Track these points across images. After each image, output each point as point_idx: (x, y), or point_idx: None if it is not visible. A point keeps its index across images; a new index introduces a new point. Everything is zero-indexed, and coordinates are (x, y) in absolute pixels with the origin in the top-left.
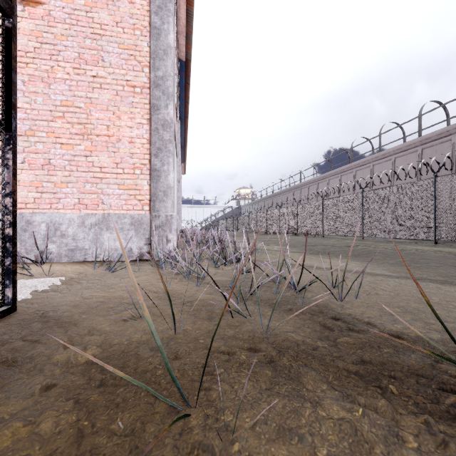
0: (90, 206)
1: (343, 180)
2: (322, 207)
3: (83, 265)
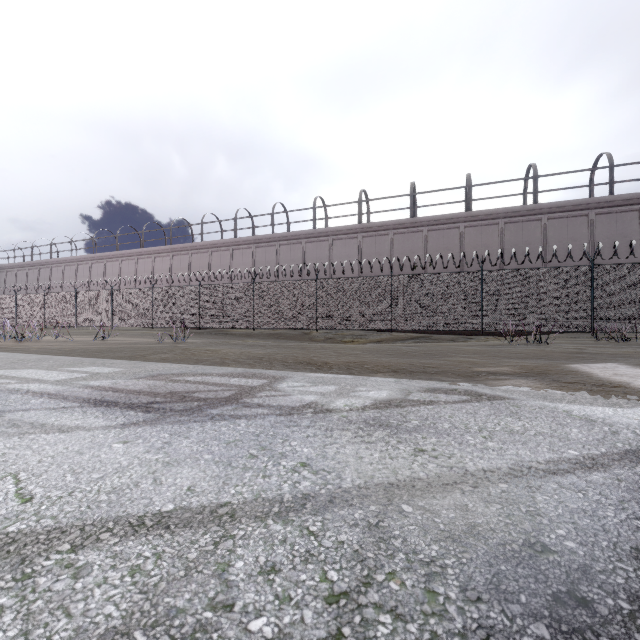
0: None
1: (108, 267)
2: (76, 299)
3: None
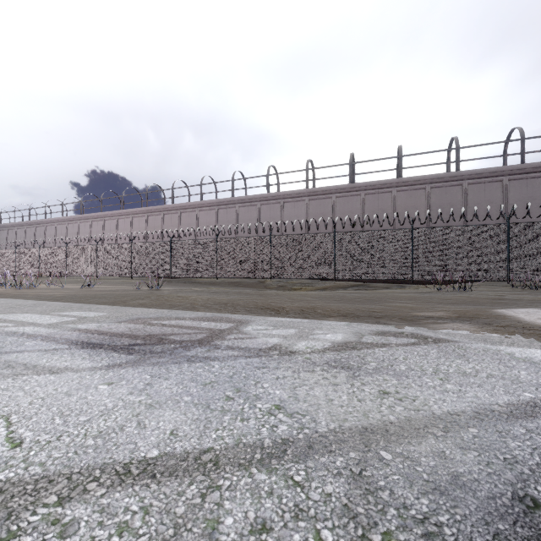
0: None
1: (94, 226)
2: (66, 252)
3: None
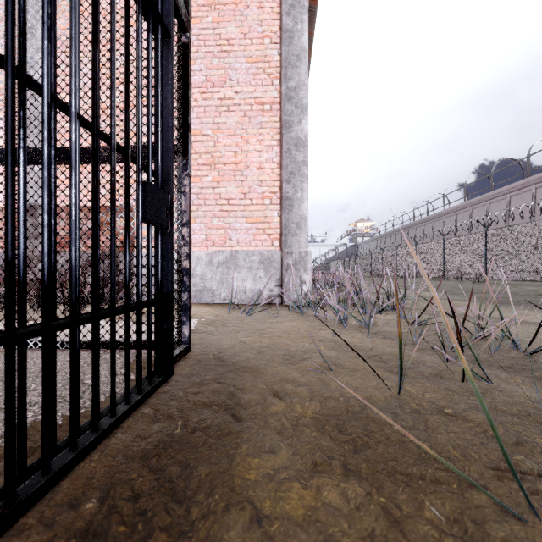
0: (217, 242)
1: (513, 203)
2: (484, 241)
3: (213, 307)
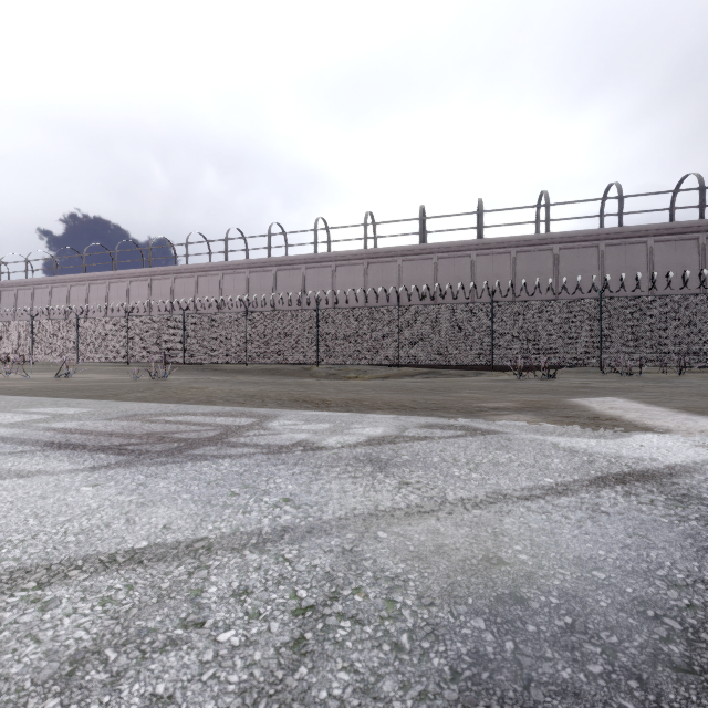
0: None
1: (73, 292)
2: (32, 329)
3: None
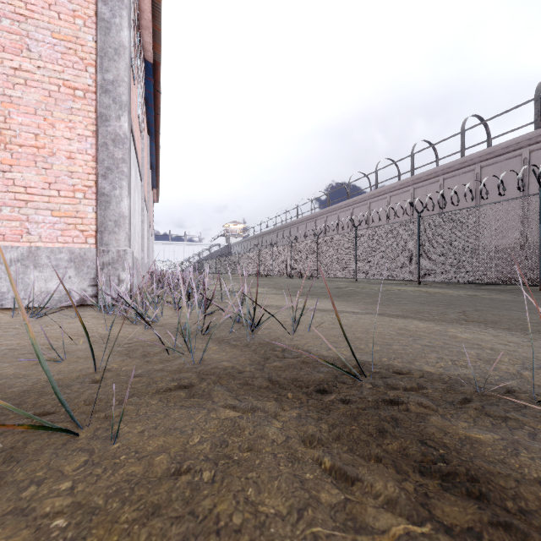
0: (9, 236)
1: (341, 218)
2: (317, 246)
3: None
